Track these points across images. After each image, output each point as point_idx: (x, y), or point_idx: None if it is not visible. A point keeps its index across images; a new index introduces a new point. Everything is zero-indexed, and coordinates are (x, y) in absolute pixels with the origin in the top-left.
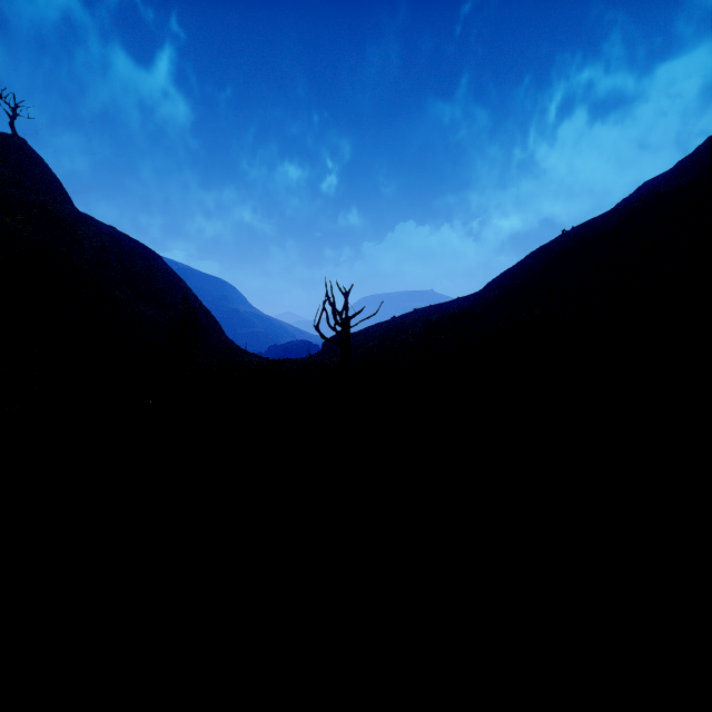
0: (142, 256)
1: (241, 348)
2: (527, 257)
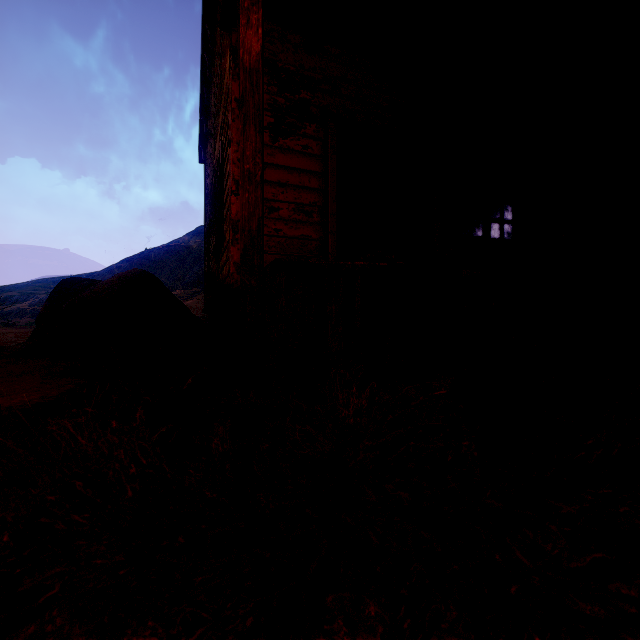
0: None
1: None
2: (122, 261)
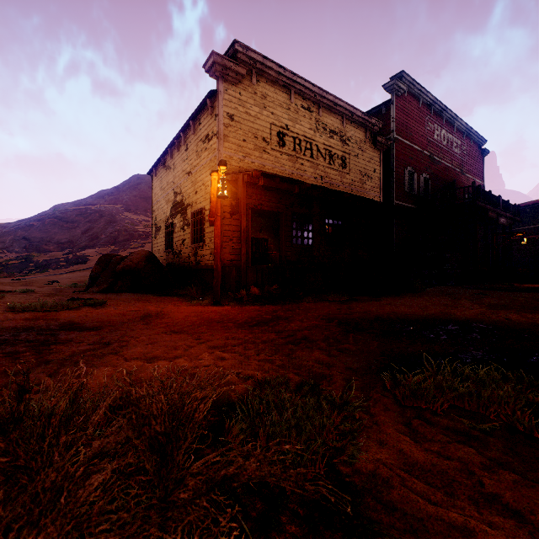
0: None
1: None
2: (33, 220)
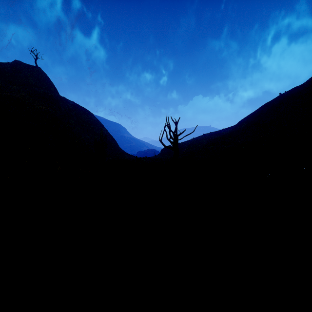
0: (85, 113)
1: (126, 152)
2: (261, 107)
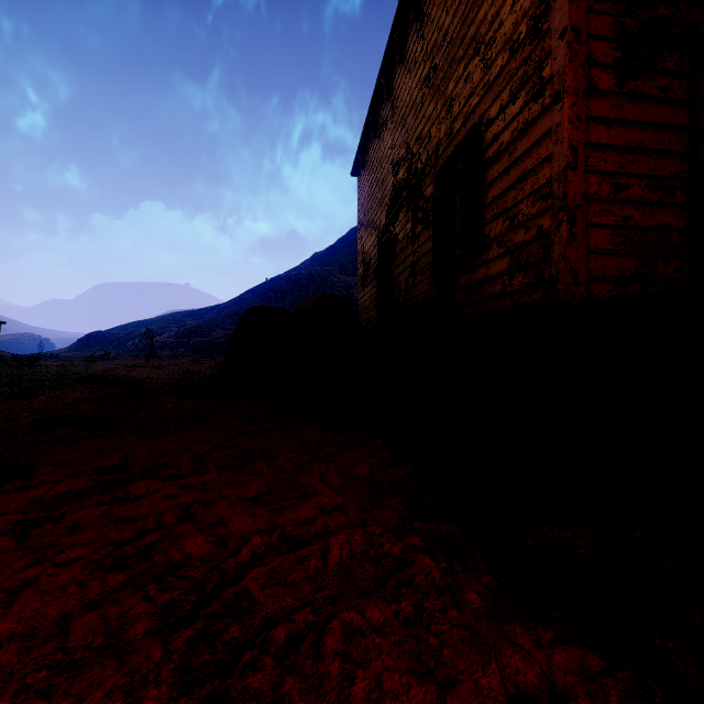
0: None
1: None
2: (245, 293)
